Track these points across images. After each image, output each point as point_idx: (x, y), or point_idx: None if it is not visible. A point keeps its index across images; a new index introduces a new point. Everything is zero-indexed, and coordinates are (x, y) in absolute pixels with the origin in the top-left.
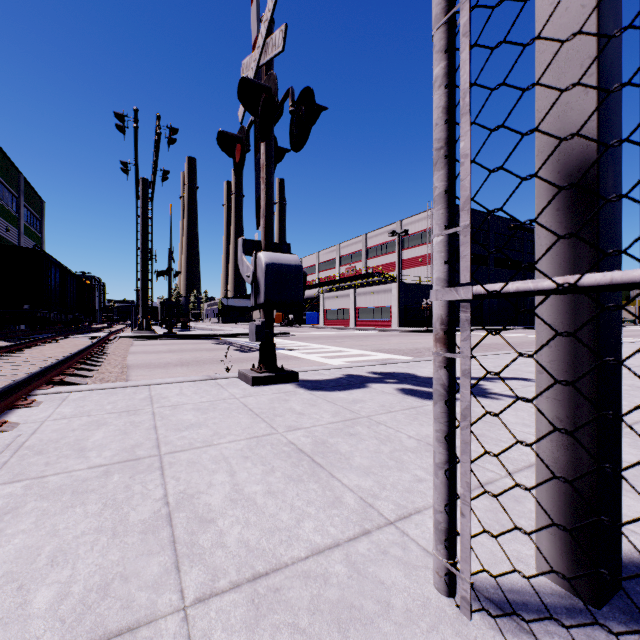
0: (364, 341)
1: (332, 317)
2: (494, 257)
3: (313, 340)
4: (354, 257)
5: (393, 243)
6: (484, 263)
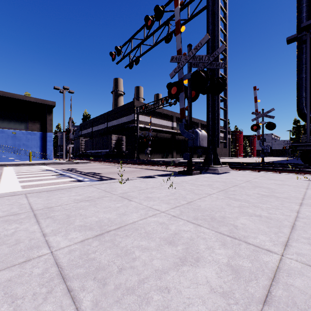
0: None
1: None
2: None
3: None
4: None
5: None
6: None
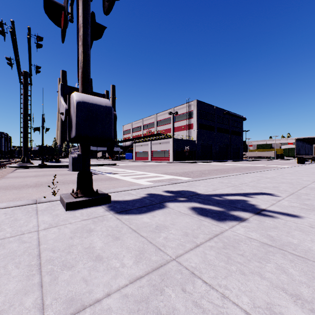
0: (156, 168)
1: (139, 155)
2: (217, 127)
3: (128, 168)
4: (150, 125)
5: (170, 119)
6: (212, 130)
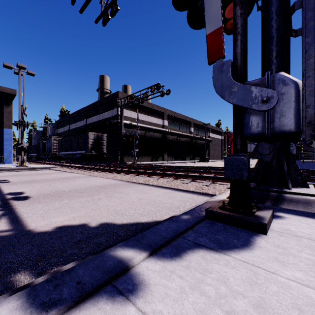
0: None
1: None
2: None
3: None
4: None
5: None
6: None
